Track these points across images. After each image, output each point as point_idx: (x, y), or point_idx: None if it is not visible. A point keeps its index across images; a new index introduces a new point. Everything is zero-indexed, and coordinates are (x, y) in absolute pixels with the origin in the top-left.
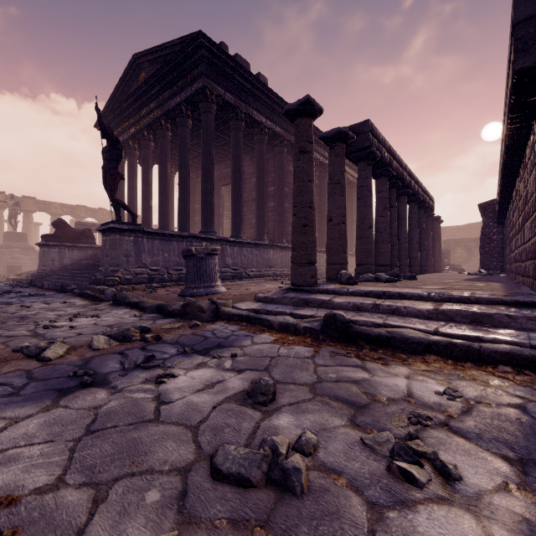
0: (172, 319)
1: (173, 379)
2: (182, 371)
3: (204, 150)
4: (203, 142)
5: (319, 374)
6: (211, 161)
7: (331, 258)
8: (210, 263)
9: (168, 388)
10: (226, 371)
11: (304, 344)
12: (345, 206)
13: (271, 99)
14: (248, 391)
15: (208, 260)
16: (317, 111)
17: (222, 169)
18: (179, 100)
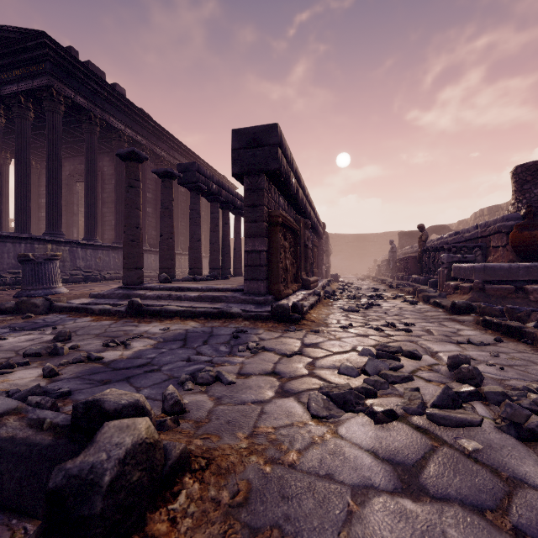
0: (5, 315)
1: (5, 340)
2: (12, 337)
3: (50, 150)
4: (49, 142)
5: (107, 330)
6: (58, 162)
7: (161, 264)
8: (50, 267)
9: (1, 343)
10: (46, 335)
11: (111, 320)
12: (173, 226)
13: (131, 109)
14: (54, 337)
15: (48, 264)
16: (143, 159)
17: (77, 164)
18: (16, 89)
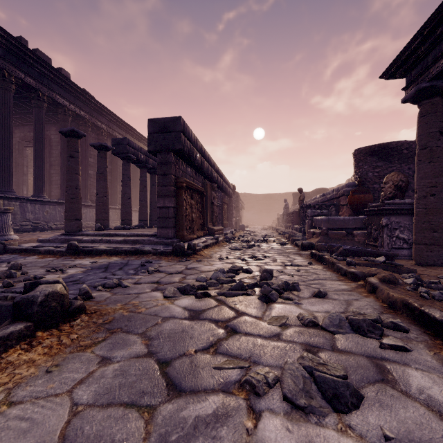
0: None
1: None
2: None
3: (2, 121)
4: (1, 114)
5: (50, 264)
6: (10, 131)
7: (97, 216)
8: (3, 219)
9: None
10: (2, 267)
11: (54, 257)
12: (107, 187)
13: (75, 89)
14: (9, 268)
15: (2, 216)
16: (82, 135)
17: (26, 132)
18: None
